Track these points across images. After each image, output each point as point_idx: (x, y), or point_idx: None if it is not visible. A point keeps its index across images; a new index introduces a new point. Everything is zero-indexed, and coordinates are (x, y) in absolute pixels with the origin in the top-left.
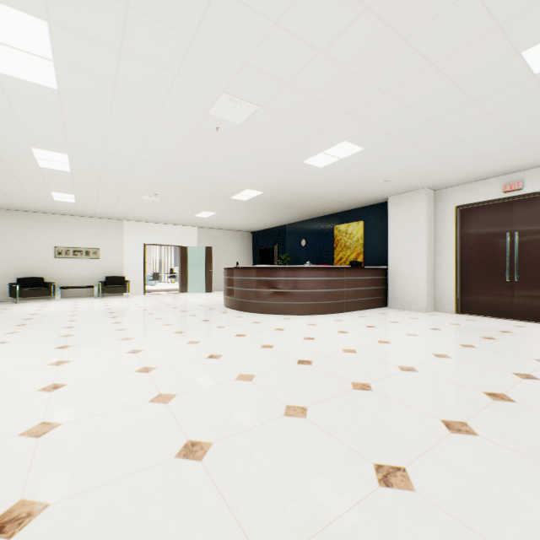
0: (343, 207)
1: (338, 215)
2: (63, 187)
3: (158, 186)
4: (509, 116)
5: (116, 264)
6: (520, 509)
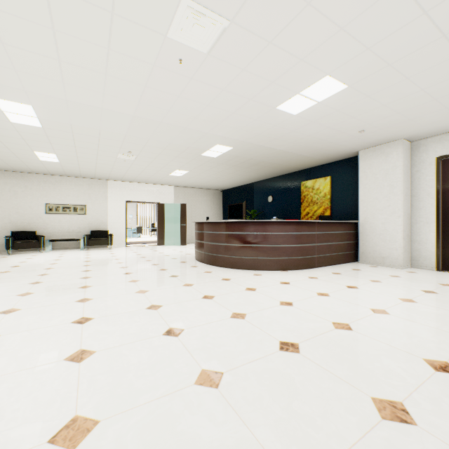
0: (311, 163)
1: (305, 172)
2: (43, 146)
3: (130, 142)
4: None
5: (101, 219)
6: None
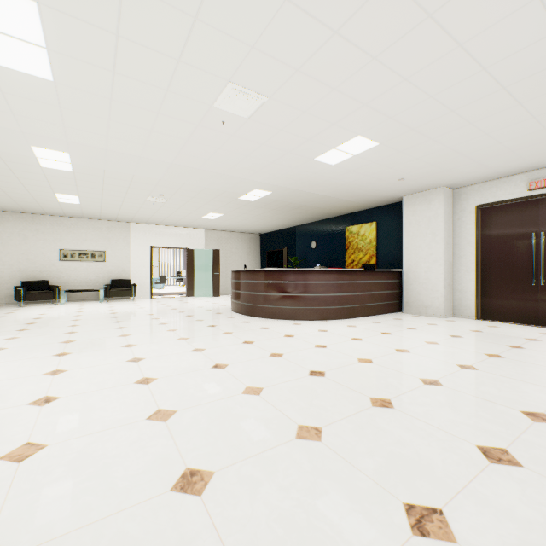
0: (355, 207)
1: (350, 216)
2: (67, 188)
3: (163, 186)
4: (541, 104)
5: (122, 267)
6: None
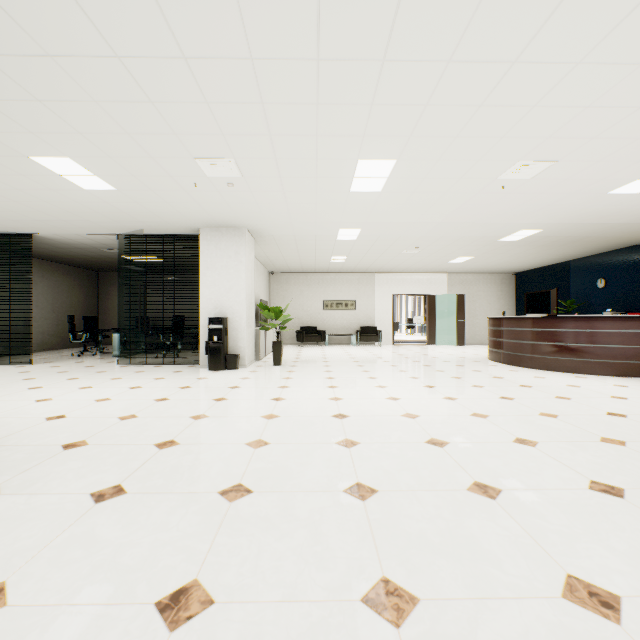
0: None
1: None
2: (342, 252)
3: (422, 240)
4: None
5: (368, 315)
6: None
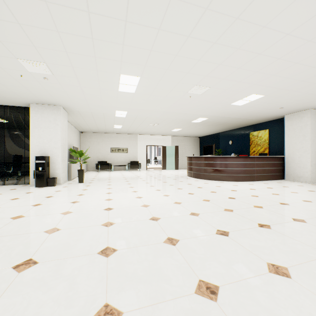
0: (255, 122)
1: (252, 126)
2: (119, 123)
3: (158, 119)
4: None
5: (134, 155)
6: (309, 236)
